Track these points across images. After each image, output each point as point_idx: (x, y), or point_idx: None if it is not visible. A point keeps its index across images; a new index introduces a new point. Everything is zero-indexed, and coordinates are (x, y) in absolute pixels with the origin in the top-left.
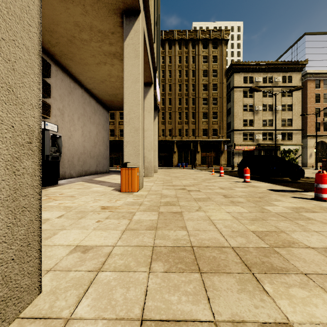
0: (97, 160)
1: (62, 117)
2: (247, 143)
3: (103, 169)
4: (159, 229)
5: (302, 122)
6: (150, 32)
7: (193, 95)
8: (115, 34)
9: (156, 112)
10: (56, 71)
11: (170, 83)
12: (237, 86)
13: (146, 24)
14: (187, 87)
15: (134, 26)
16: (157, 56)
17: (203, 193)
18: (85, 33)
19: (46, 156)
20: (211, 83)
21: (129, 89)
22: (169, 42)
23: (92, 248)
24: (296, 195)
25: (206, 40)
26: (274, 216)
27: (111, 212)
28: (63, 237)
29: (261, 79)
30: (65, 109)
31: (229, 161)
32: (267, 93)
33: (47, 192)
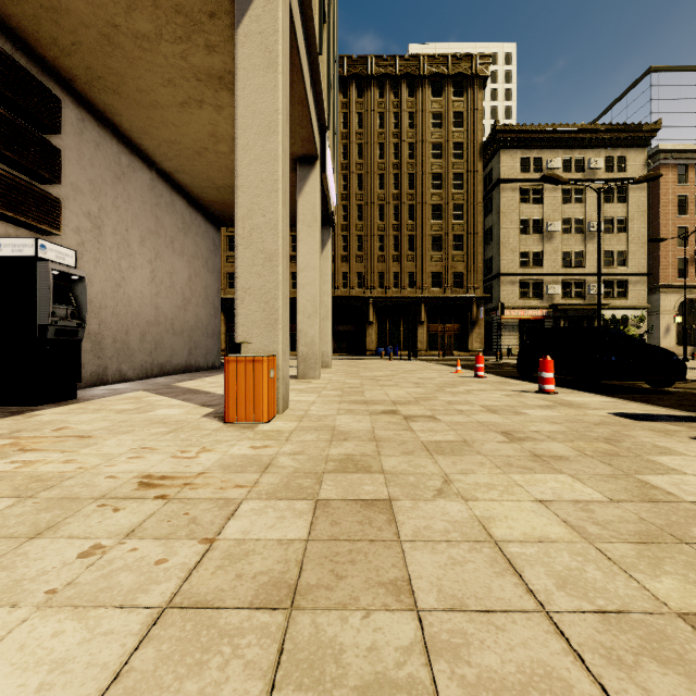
0: (192, 340)
1: (98, 234)
2: (528, 304)
3: (206, 360)
4: (306, 599)
5: (649, 259)
6: (309, 25)
7: (412, 199)
8: (219, 19)
9: (327, 231)
10: (81, 121)
11: (360, 171)
12: (507, 178)
13: None
14: (397, 181)
15: None
16: (328, 94)
17: (446, 425)
18: (143, 17)
19: (41, 326)
20: (450, 171)
21: (250, 152)
22: (359, 82)
23: None
24: None
25: (438, 78)
26: None
27: (161, 503)
28: None
29: (560, 163)
30: (105, 215)
31: (488, 343)
32: (572, 194)
33: (28, 422)
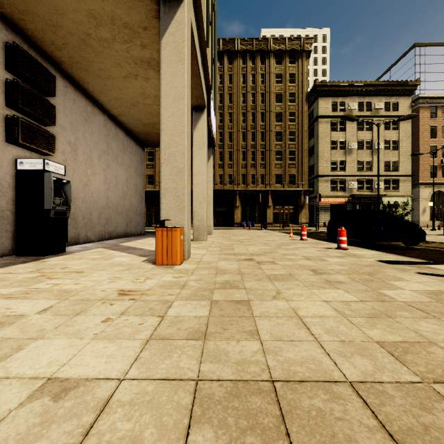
0: (128, 217)
1: (74, 154)
2: (336, 194)
3: (136, 230)
4: (211, 337)
5: (412, 166)
6: (201, 31)
7: (263, 128)
8: (149, 30)
9: (210, 150)
10: (65, 87)
11: (230, 110)
12: (323, 115)
13: (195, 16)
14: (254, 117)
15: (176, 15)
16: (211, 68)
17: (281, 266)
18: (105, 29)
19: (46, 210)
20: (287, 111)
21: (169, 110)
22: (230, 55)
23: (76, 386)
24: (423, 270)
25: (280, 52)
26: (404, 309)
27: (133, 302)
28: (31, 356)
29: (356, 106)
30: (78, 143)
31: (311, 219)
32: (364, 125)
33: (44, 265)
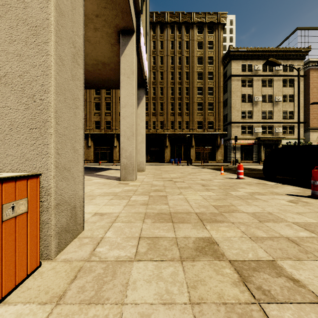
0: None
1: None
2: (245, 137)
3: None
4: None
5: (304, 115)
6: None
7: (187, 84)
8: None
9: (143, 91)
10: None
11: (162, 70)
12: (234, 74)
13: None
14: (180, 75)
15: None
16: None
17: None
18: None
19: None
20: (206, 70)
21: None
22: (161, 26)
23: None
24: None
25: (201, 24)
26: None
27: None
28: None
29: (261, 67)
30: None
31: (225, 157)
32: (267, 82)
33: None
